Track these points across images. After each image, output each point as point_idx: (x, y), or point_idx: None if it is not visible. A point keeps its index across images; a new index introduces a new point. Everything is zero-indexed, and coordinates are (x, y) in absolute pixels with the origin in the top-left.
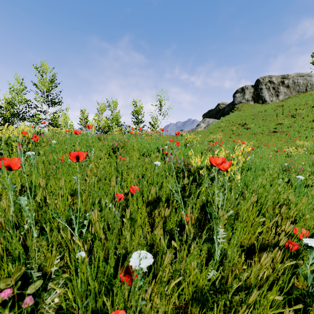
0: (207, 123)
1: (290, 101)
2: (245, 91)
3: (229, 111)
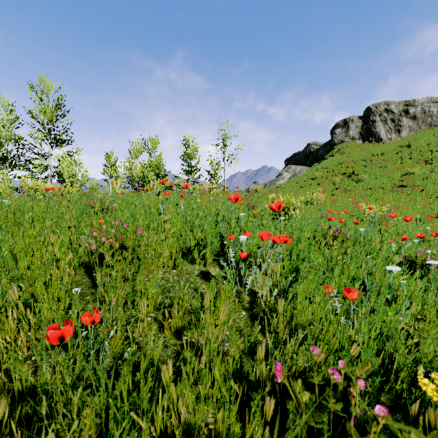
0: (292, 172)
1: (419, 140)
2: (349, 126)
3: (325, 155)
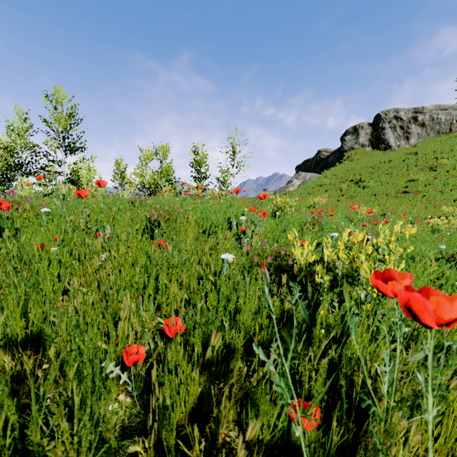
0: (302, 179)
1: (426, 147)
2: (359, 132)
3: (336, 162)
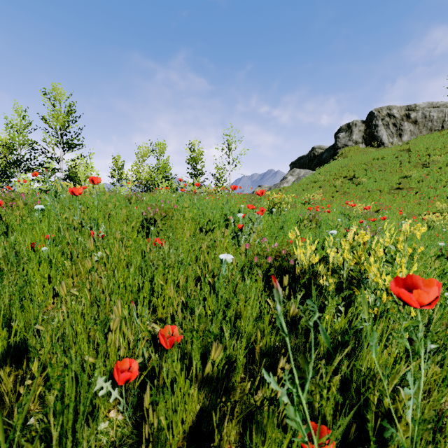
0: (297, 175)
1: (419, 144)
2: (353, 130)
3: (329, 158)
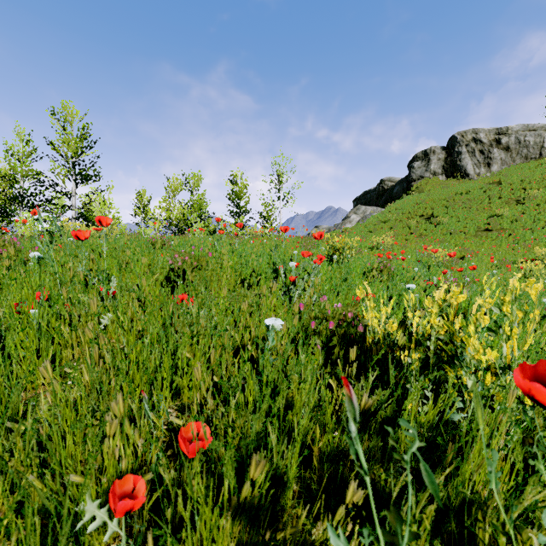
0: (362, 214)
1: (512, 175)
2: (430, 158)
3: (402, 193)
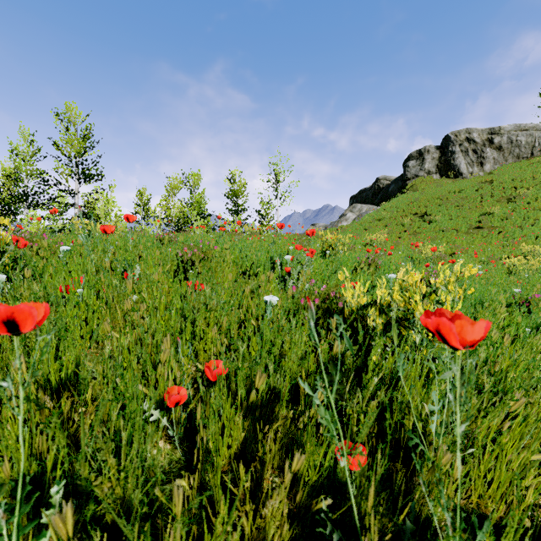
0: (358, 212)
1: (504, 174)
2: (425, 157)
3: (397, 192)
